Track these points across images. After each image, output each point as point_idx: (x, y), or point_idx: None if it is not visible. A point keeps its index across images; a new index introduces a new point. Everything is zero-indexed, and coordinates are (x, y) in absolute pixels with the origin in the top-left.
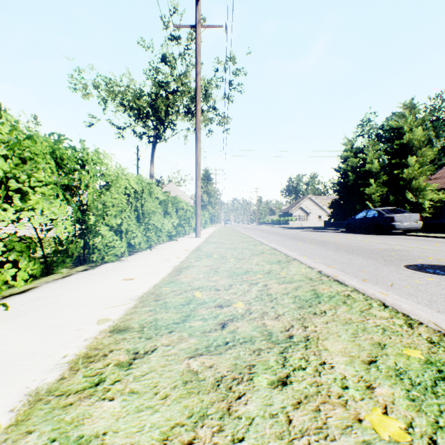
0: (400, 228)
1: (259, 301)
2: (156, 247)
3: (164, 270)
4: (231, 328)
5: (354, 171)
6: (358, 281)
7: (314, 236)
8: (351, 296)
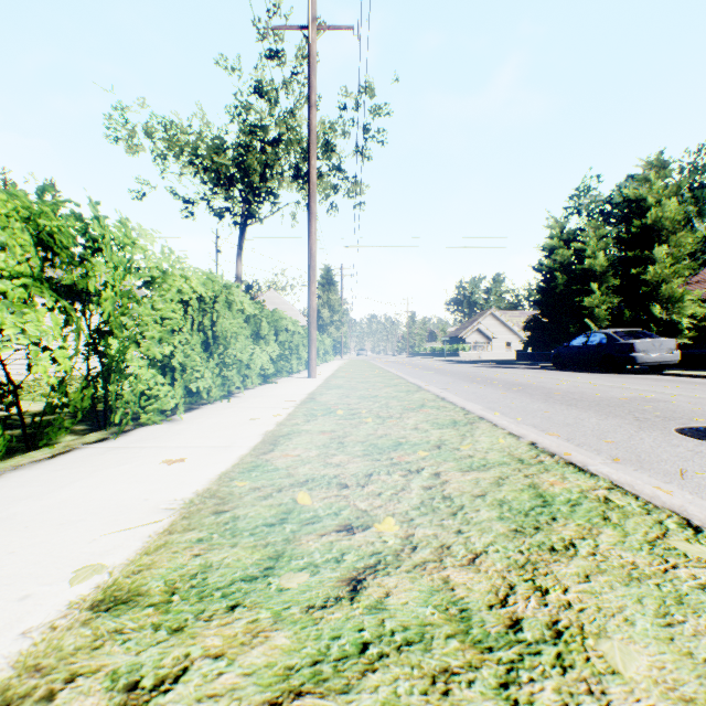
0: (645, 362)
1: (428, 515)
2: (240, 396)
3: (246, 440)
4: (372, 595)
5: (565, 270)
6: (604, 461)
7: (504, 376)
8: (613, 502)
